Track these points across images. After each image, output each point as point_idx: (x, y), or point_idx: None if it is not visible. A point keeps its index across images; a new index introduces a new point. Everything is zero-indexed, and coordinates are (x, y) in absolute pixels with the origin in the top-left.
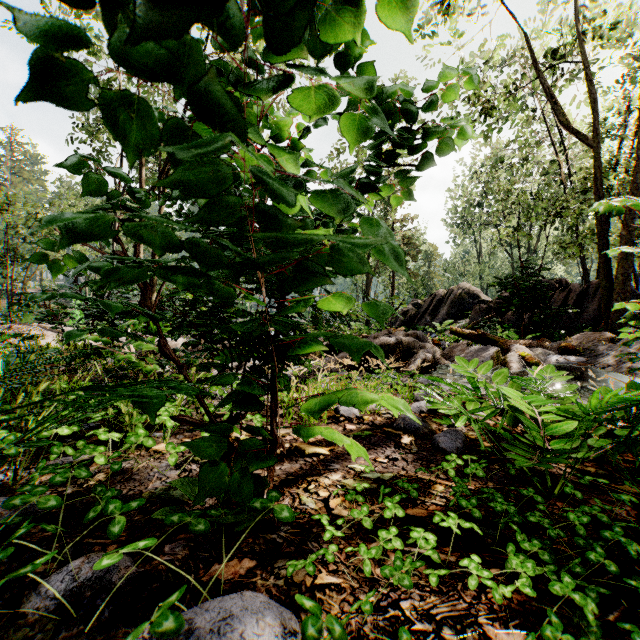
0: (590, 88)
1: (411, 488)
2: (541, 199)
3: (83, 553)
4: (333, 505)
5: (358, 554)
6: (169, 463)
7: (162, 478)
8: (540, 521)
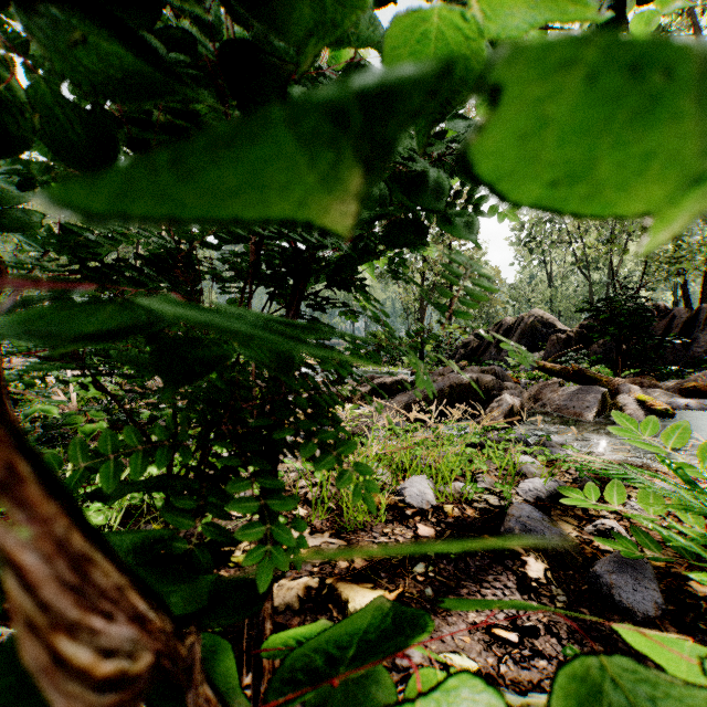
0: None
1: None
2: None
3: None
4: None
5: None
6: None
7: None
8: None
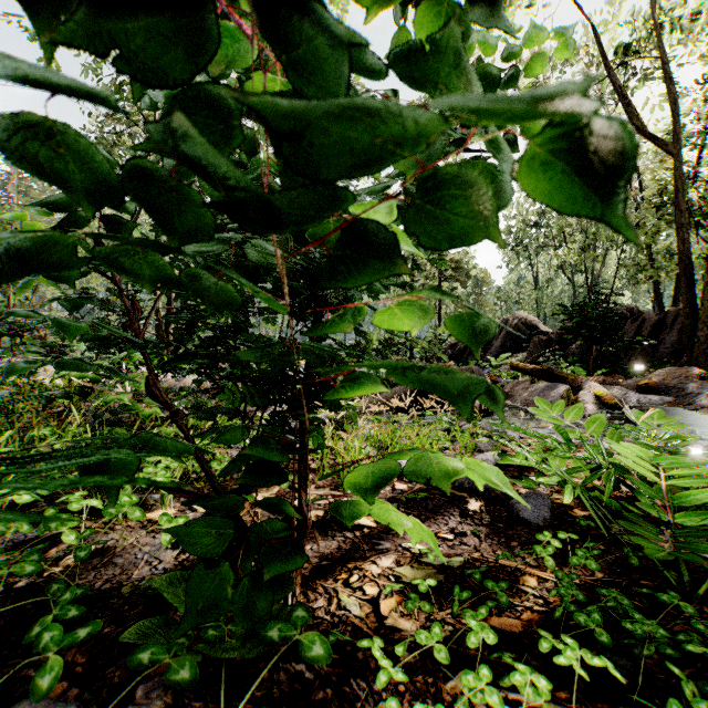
0: (669, 86)
1: (498, 589)
2: None
3: (14, 697)
4: (385, 610)
5: (428, 703)
6: (162, 543)
7: (153, 562)
8: (703, 652)
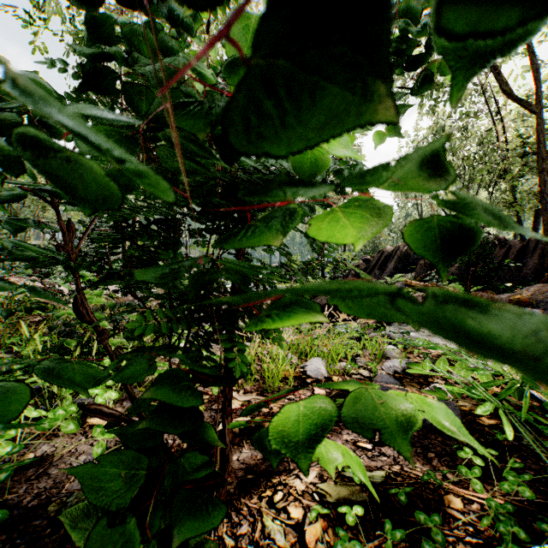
0: (532, 58)
1: (431, 524)
2: (484, 162)
3: None
4: (311, 539)
5: None
6: (93, 455)
7: None
8: None
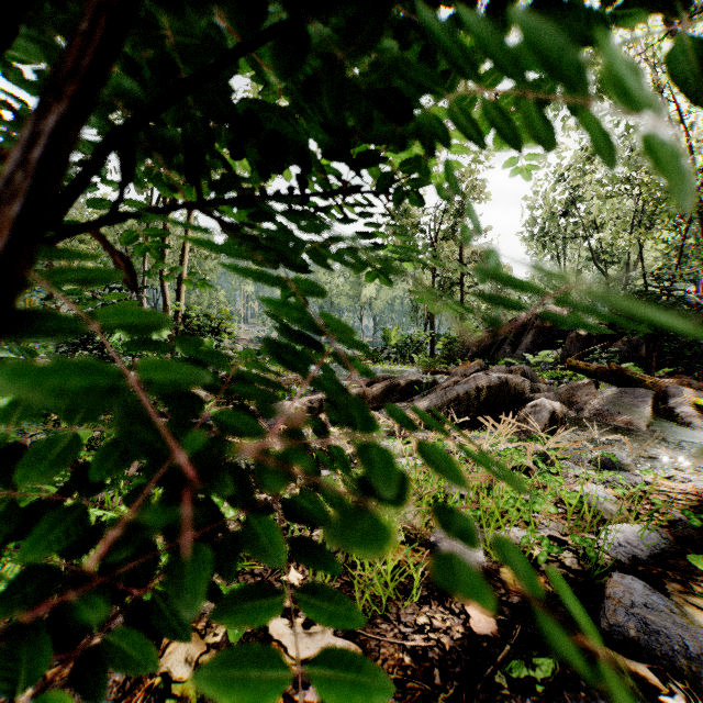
0: None
1: None
2: None
3: None
4: None
5: None
6: None
7: None
8: None
